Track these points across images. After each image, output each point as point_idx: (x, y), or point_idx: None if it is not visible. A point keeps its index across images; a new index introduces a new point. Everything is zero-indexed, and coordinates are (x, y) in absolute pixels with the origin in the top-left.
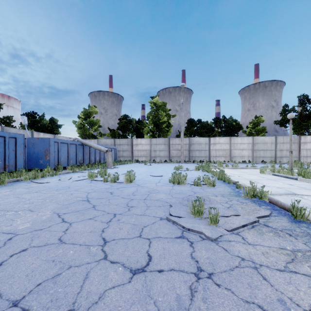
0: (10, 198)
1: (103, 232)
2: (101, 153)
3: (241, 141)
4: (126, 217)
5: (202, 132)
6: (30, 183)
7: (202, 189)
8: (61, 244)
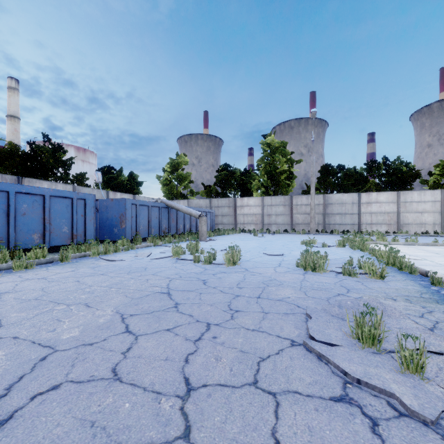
0: (68, 283)
1: (187, 362)
2: (192, 219)
3: (420, 198)
4: (227, 334)
5: (347, 185)
6: (98, 261)
7: (360, 282)
8: (114, 383)
